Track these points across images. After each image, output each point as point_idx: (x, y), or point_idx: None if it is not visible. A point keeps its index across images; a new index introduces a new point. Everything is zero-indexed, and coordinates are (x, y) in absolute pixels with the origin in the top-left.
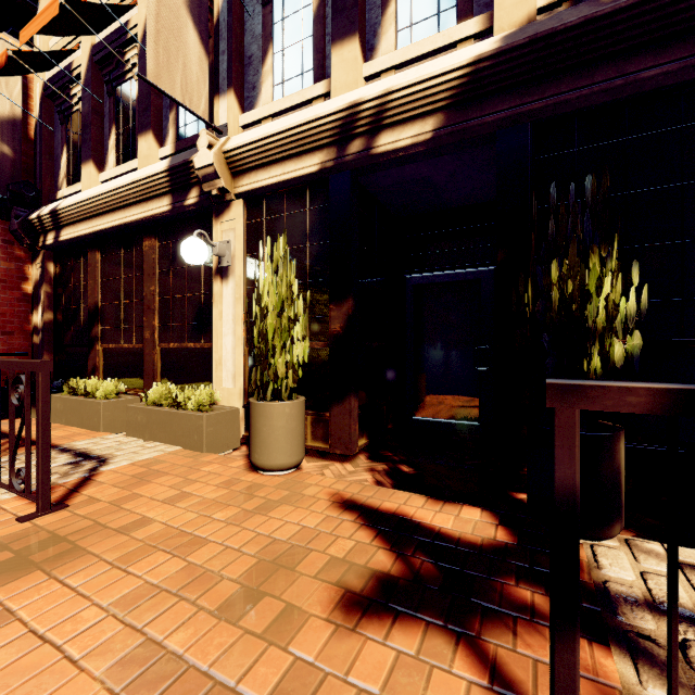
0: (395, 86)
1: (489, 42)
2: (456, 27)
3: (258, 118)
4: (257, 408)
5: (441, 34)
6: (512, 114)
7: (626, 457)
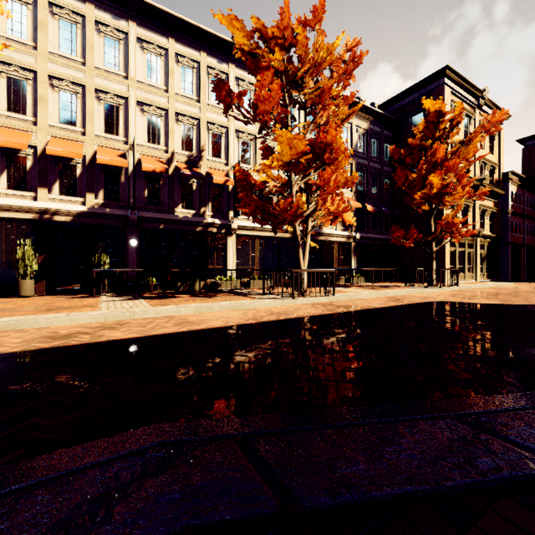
0: (62, 209)
1: (85, 208)
2: (77, 198)
3: (0, 192)
4: (24, 282)
5: (73, 197)
6: (90, 222)
7: (110, 285)
